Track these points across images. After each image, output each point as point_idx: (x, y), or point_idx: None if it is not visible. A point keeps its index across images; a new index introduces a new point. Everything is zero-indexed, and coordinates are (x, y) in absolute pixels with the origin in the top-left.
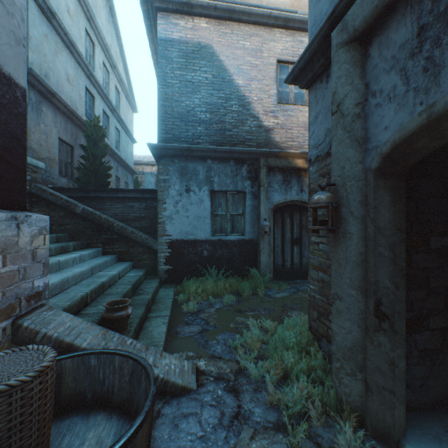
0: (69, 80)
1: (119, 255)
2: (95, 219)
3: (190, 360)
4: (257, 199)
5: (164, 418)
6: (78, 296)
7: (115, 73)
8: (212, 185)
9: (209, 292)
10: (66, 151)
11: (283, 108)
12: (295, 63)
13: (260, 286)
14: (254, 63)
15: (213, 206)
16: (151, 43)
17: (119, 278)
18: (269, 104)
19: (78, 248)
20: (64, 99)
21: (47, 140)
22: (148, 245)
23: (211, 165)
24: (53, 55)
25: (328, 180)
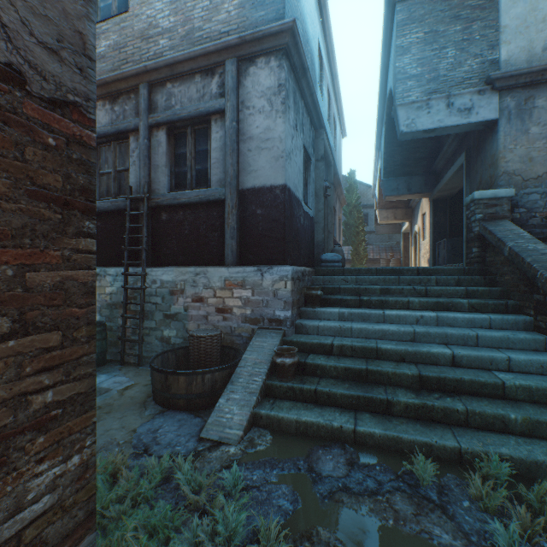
0: None
1: None
2: (518, 265)
3: (246, 443)
4: None
5: (192, 417)
6: (319, 340)
7: None
8: None
9: None
10: None
11: None
12: None
13: None
14: None
15: None
16: None
17: (453, 365)
18: None
19: (487, 310)
20: None
21: None
22: None
23: None
24: None
25: None
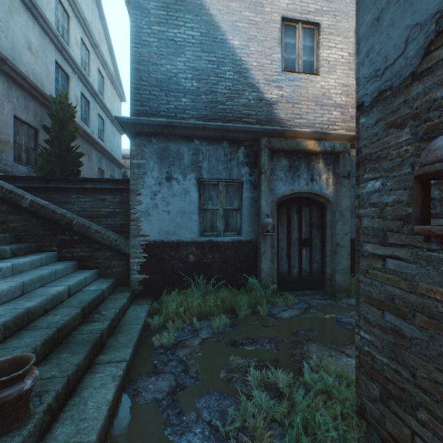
0: (31, 49)
1: (80, 261)
2: (48, 215)
3: None
4: (256, 190)
5: None
6: None
7: (97, 53)
8: (200, 172)
9: (194, 311)
10: (28, 134)
11: (289, 76)
12: (303, 21)
13: (262, 301)
14: (253, 19)
15: (202, 199)
16: (128, 1)
17: (69, 296)
18: (272, 72)
19: (22, 253)
20: (22, 70)
21: None
22: (117, 248)
23: (198, 147)
24: (5, 13)
25: (416, 130)
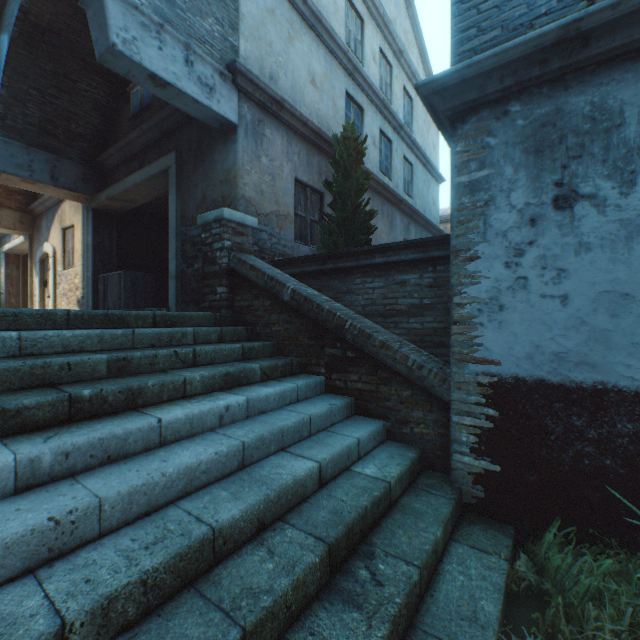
0: (314, 82)
1: (357, 398)
2: (311, 312)
3: None
4: None
5: None
6: None
7: (401, 65)
8: None
9: None
10: (311, 202)
11: None
12: None
13: None
14: None
15: None
16: None
17: (320, 484)
18: None
19: (277, 375)
20: (304, 114)
21: (274, 183)
22: (421, 384)
23: None
24: (284, 43)
25: None
